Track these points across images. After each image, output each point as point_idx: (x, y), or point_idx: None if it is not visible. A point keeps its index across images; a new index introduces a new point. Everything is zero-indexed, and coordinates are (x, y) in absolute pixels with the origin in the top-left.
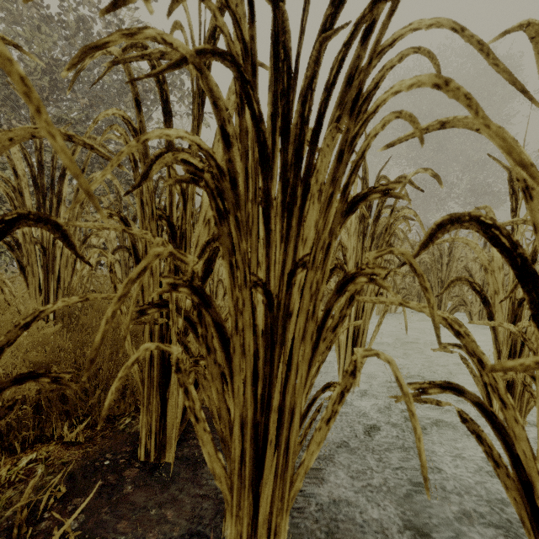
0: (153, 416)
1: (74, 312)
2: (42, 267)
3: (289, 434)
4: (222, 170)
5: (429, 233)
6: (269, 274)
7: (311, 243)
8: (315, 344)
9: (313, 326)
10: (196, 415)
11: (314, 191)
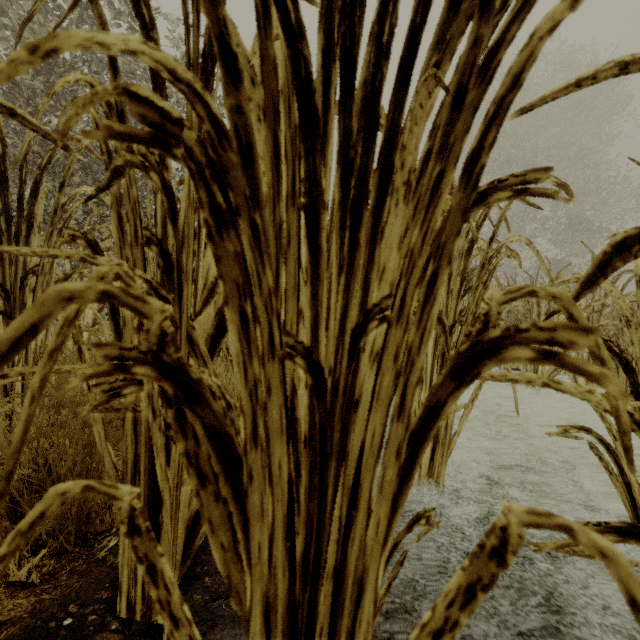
0: None
1: (50, 380)
2: (3, 318)
3: (354, 625)
4: (223, 128)
5: (597, 261)
6: (318, 333)
7: (391, 278)
8: (405, 469)
9: (401, 433)
10: (174, 613)
11: (398, 185)
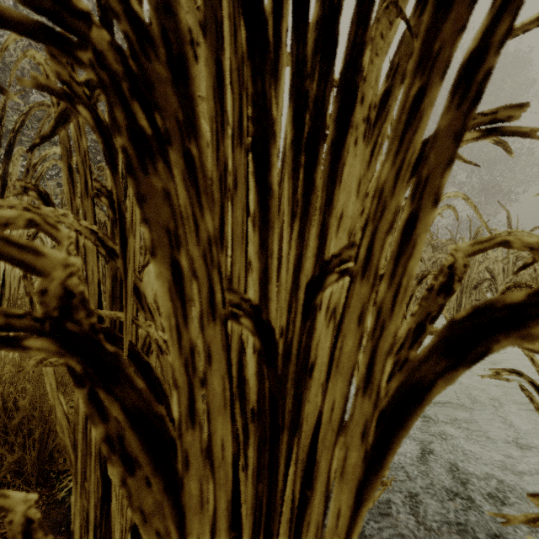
0: (91, 499)
1: None
2: None
3: None
4: (147, 31)
5: None
6: (268, 289)
7: (350, 227)
8: (373, 455)
9: (368, 411)
10: None
11: (357, 123)
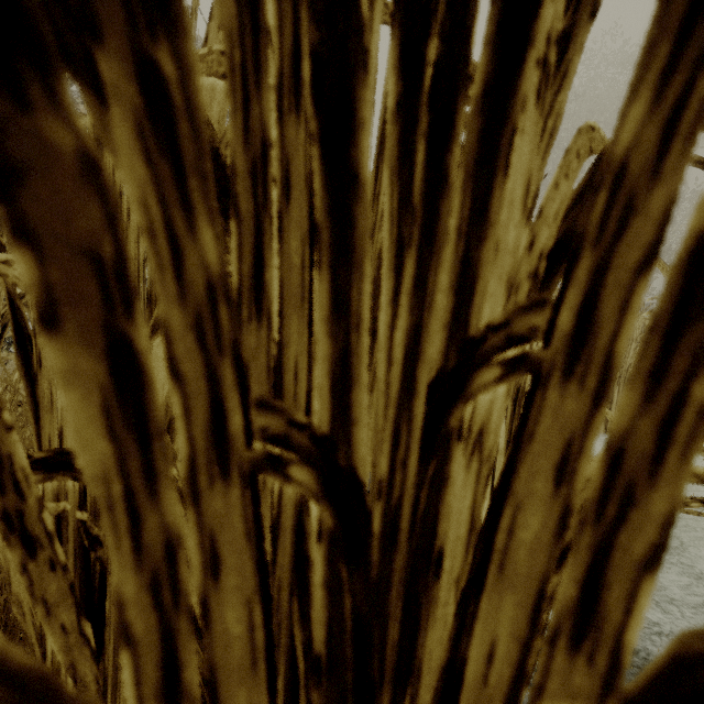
0: None
1: None
2: None
3: None
4: None
5: None
6: (351, 402)
7: (510, 274)
8: None
9: (585, 690)
10: None
11: None
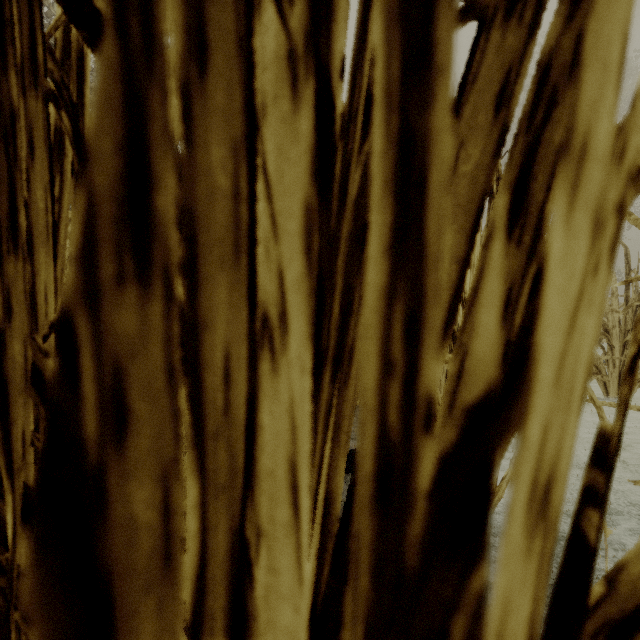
0: None
1: None
2: None
3: None
4: None
5: None
6: None
7: (597, 204)
8: None
9: None
10: None
11: None
